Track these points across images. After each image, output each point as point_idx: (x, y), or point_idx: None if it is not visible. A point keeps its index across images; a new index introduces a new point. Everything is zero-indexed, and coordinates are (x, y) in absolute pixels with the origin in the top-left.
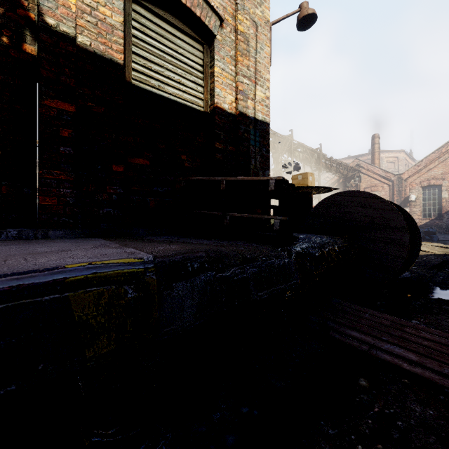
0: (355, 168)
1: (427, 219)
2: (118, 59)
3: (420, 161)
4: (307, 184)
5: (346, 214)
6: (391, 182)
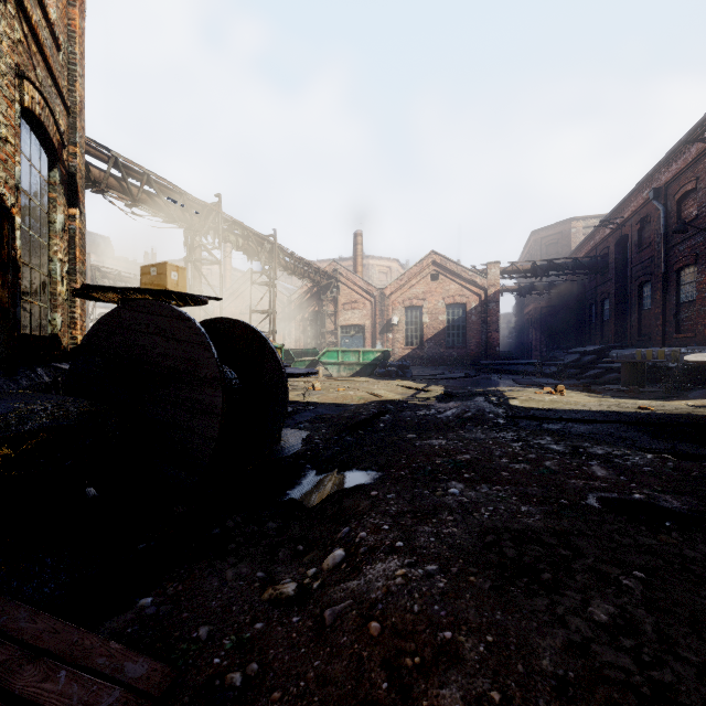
0: (332, 274)
1: (410, 348)
2: None
3: (403, 273)
4: (166, 285)
5: (139, 349)
6: (374, 298)
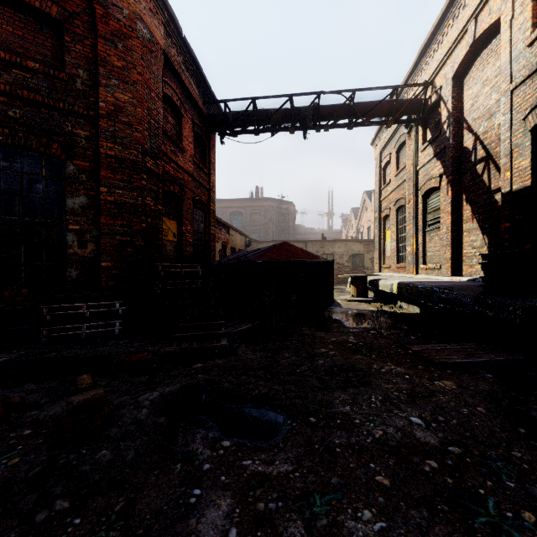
0: None
1: None
2: (528, 184)
3: None
4: None
5: None
6: None
